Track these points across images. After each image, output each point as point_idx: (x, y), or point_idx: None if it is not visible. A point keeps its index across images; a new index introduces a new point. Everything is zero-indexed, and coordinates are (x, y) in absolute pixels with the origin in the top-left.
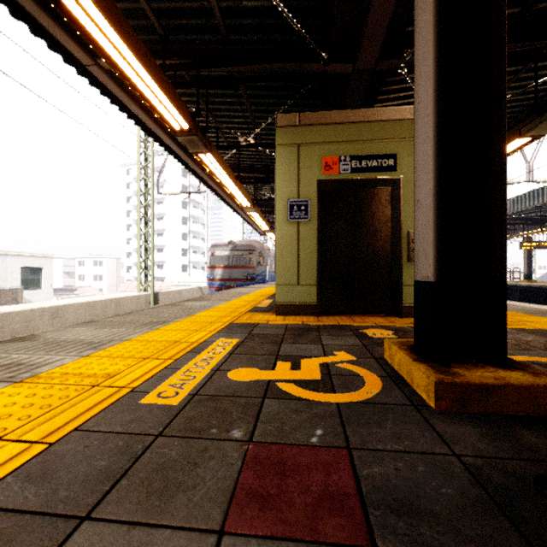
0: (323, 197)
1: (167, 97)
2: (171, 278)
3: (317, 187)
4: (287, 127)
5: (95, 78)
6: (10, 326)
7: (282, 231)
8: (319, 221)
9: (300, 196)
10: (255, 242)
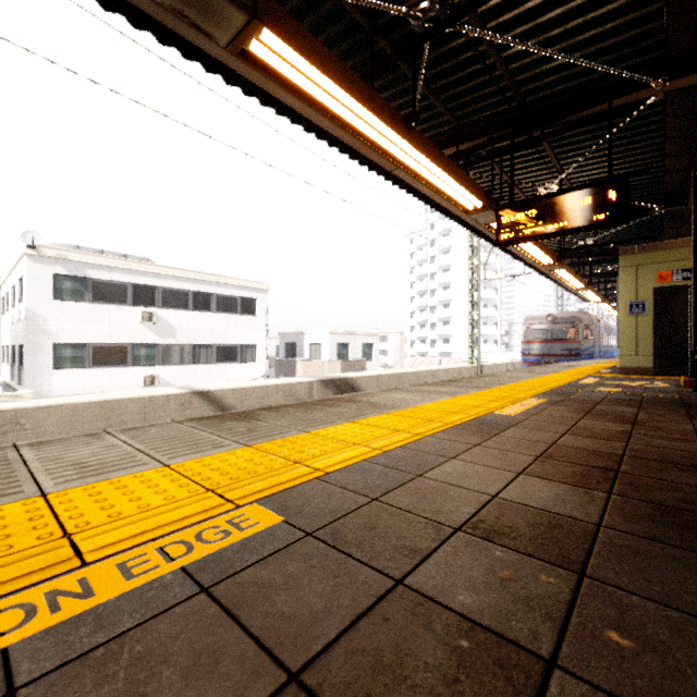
0: (659, 295)
1: (549, 258)
2: (458, 353)
3: (652, 292)
4: (627, 255)
5: (485, 236)
6: (419, 380)
7: (623, 321)
8: (653, 315)
9: (638, 298)
10: (580, 313)
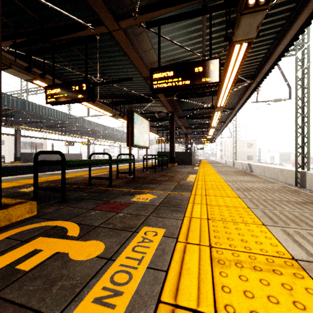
0: None
1: None
2: None
3: None
4: None
5: None
6: None
7: None
8: None
9: None
10: None
